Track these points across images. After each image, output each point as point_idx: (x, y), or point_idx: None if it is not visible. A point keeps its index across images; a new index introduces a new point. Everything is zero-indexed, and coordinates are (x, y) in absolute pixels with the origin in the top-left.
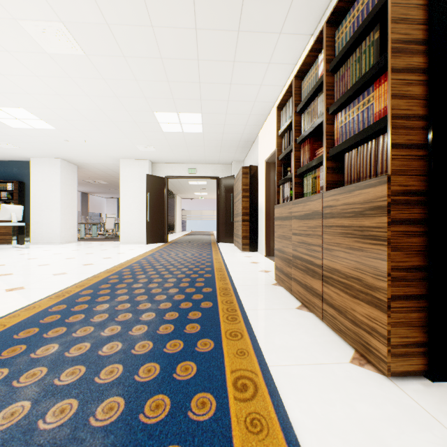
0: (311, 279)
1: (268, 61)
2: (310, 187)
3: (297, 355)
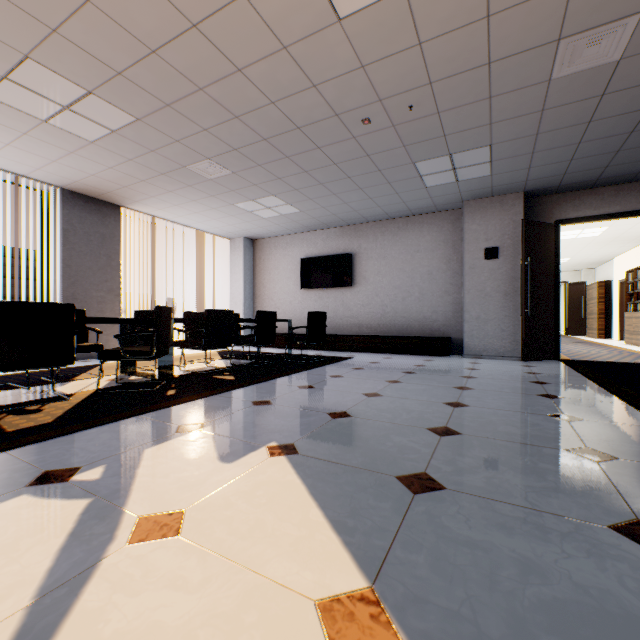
0: (637, 336)
1: (621, 246)
2: (639, 308)
3: (628, 347)
